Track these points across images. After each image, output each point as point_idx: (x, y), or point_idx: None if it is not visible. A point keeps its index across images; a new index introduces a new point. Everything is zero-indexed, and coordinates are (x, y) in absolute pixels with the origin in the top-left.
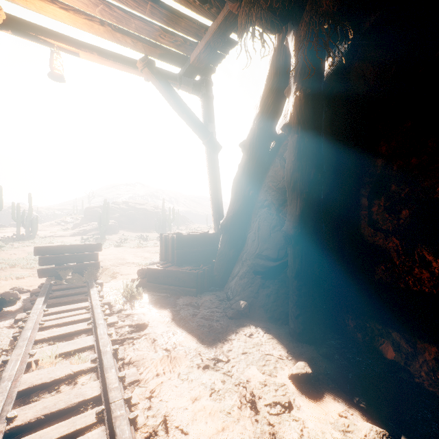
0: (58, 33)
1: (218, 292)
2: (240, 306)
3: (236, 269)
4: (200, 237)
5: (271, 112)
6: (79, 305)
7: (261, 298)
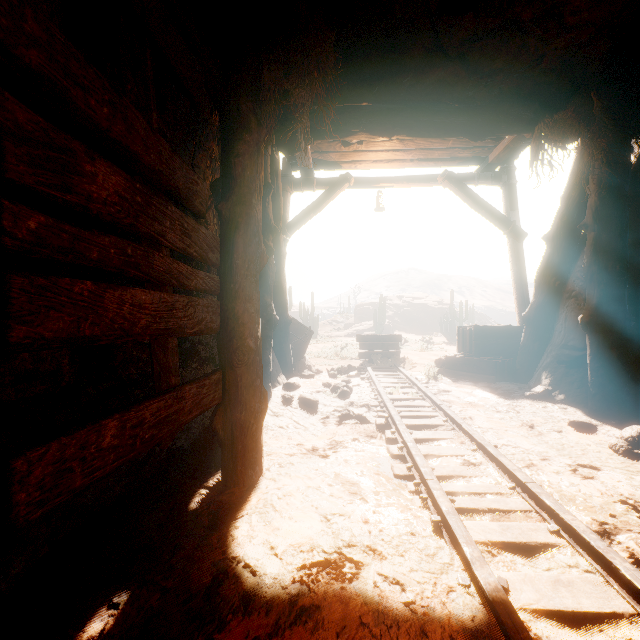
0: (381, 178)
1: (519, 384)
2: (538, 389)
3: (540, 362)
4: (500, 330)
5: (576, 203)
6: (396, 376)
7: (563, 385)
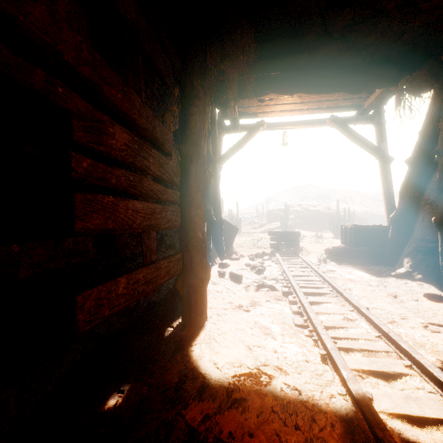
0: (285, 122)
1: (387, 266)
2: (401, 271)
3: (403, 251)
4: (373, 228)
5: (431, 136)
6: (296, 260)
7: (421, 268)
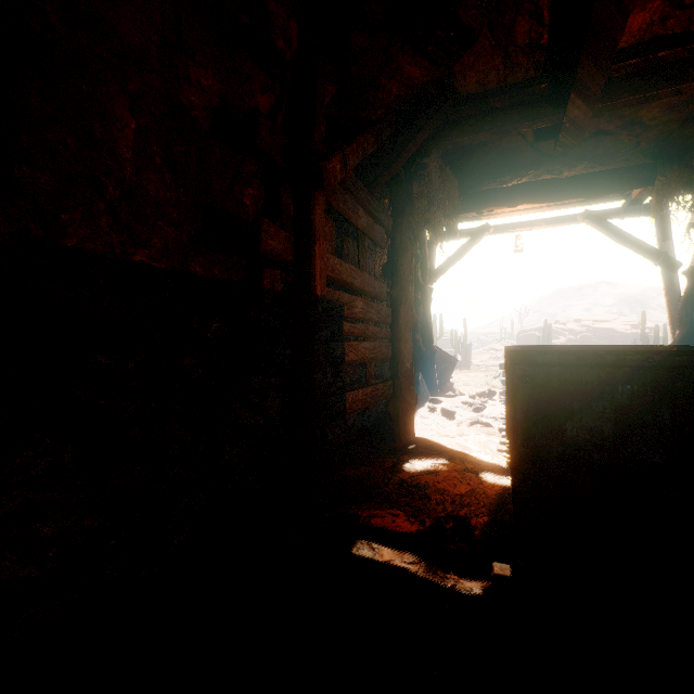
0: (519, 223)
1: None
2: None
3: None
4: None
5: None
6: None
7: None
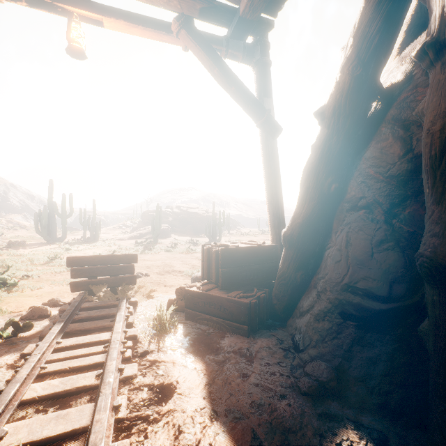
0: None
1: (279, 331)
2: (320, 372)
3: (306, 300)
4: (253, 251)
5: (375, 47)
6: (99, 337)
7: (358, 363)
